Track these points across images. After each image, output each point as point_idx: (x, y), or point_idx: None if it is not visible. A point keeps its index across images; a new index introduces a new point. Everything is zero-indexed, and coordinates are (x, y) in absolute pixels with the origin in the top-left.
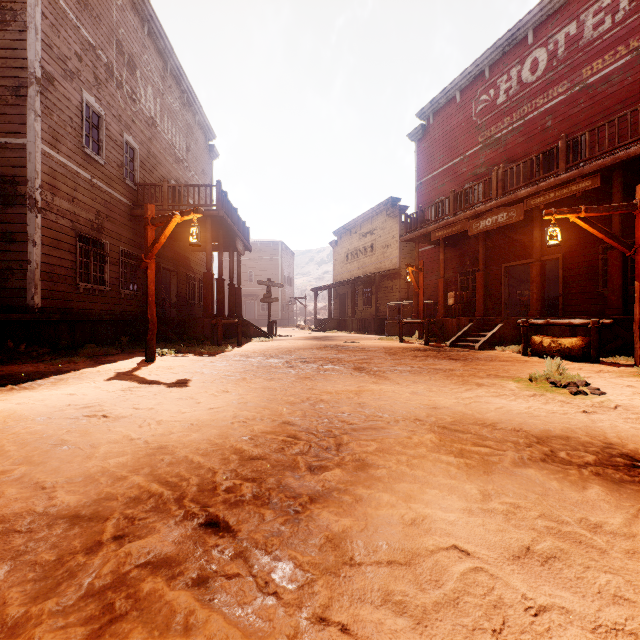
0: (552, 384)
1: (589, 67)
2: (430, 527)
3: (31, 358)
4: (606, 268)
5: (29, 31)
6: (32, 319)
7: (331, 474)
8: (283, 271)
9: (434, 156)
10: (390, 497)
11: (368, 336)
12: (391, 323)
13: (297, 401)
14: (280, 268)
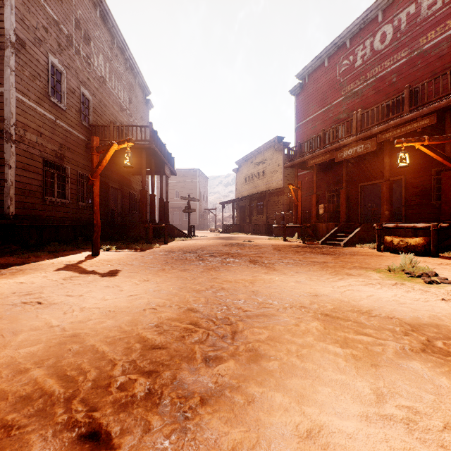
0: (407, 274)
1: (425, 37)
2: (328, 442)
3: (6, 253)
4: (438, 186)
5: (6, 7)
6: (8, 223)
7: (224, 368)
8: (200, 190)
9: (308, 106)
10: (283, 398)
11: (260, 236)
12: (277, 227)
13: (202, 289)
14: (198, 188)
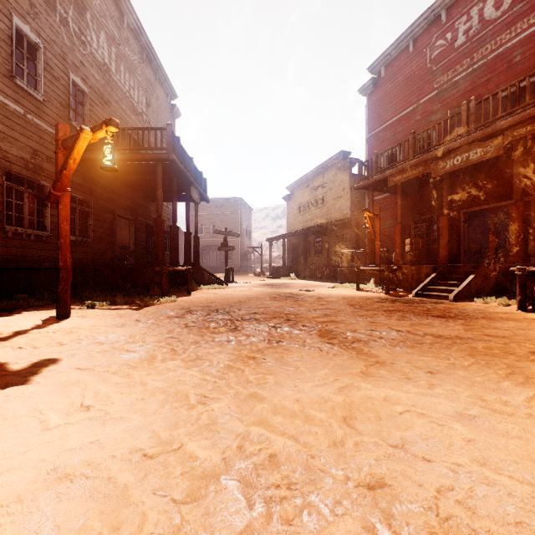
0: None
1: None
2: None
3: None
4: None
5: None
6: None
7: None
8: (242, 224)
9: (385, 108)
10: None
11: (321, 283)
12: (344, 270)
13: (212, 463)
14: (239, 221)
